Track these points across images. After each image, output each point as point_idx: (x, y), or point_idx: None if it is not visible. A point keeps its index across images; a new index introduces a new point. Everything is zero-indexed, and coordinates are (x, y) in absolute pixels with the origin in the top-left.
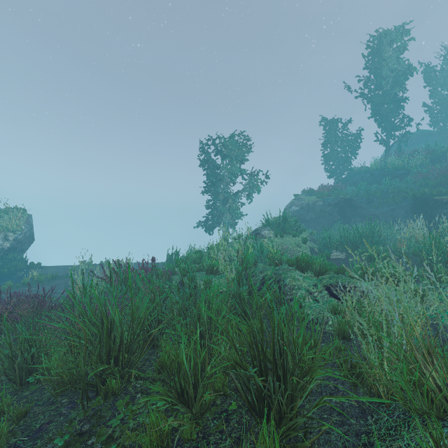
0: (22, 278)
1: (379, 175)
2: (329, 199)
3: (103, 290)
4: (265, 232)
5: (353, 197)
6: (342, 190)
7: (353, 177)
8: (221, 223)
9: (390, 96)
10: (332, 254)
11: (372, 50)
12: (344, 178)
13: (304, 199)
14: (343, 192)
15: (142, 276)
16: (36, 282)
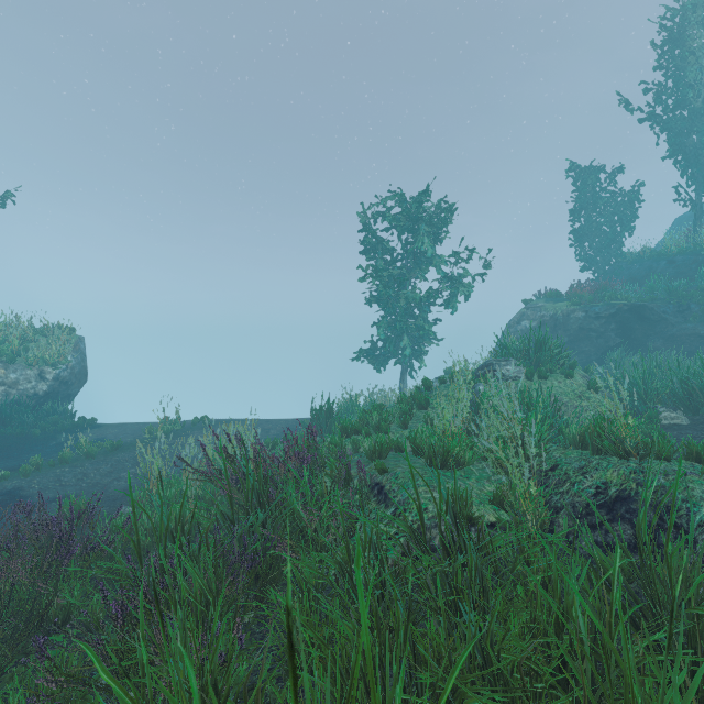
0: (63, 446)
1: (687, 262)
2: (597, 306)
3: (210, 523)
4: (509, 368)
5: (647, 303)
6: (616, 290)
7: (629, 268)
8: (398, 351)
9: (703, 118)
10: (661, 415)
11: (669, 37)
12: (608, 272)
13: (546, 307)
14: (623, 294)
15: (293, 475)
16: (84, 456)
